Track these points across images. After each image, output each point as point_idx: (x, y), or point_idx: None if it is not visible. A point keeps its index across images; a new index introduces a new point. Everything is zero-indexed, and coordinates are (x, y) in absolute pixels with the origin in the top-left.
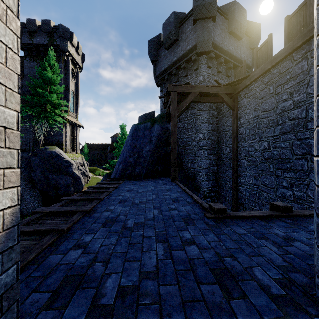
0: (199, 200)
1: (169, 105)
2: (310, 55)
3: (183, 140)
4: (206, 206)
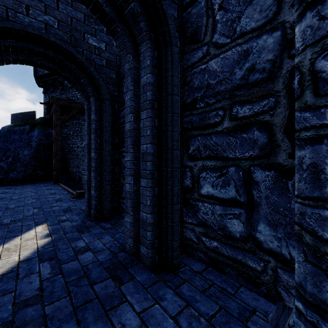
0: (72, 191)
1: (52, 113)
2: None
3: (69, 146)
4: (74, 193)
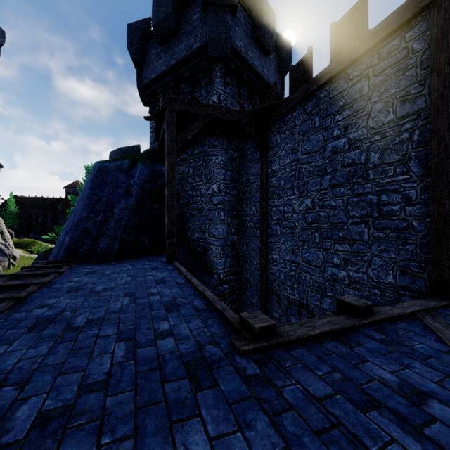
0: (218, 304)
1: (162, 133)
2: (373, 72)
3: (187, 194)
4: (234, 319)
